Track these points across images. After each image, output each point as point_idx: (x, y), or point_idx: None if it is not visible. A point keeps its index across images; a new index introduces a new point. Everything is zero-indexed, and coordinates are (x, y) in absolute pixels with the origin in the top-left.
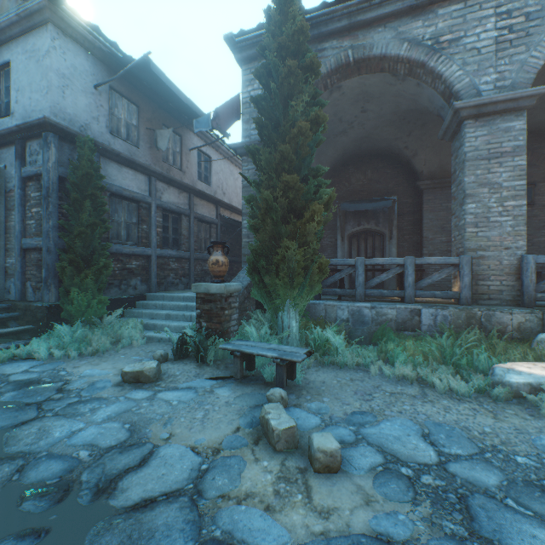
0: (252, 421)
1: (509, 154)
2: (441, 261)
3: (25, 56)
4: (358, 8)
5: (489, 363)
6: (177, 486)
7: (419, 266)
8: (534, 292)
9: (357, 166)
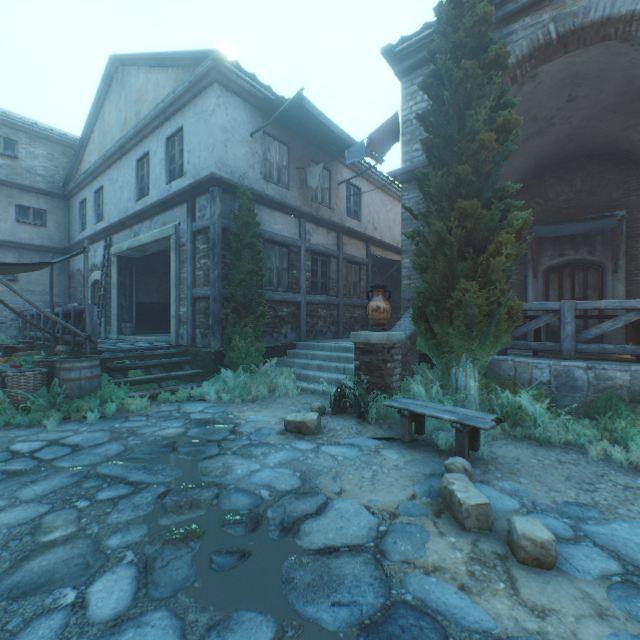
0: (429, 491)
1: None
2: None
3: (195, 119)
4: None
5: None
6: (357, 541)
7: None
8: None
9: (557, 175)
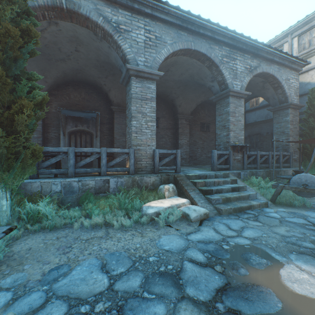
0: None
1: (150, 100)
2: (121, 150)
3: None
4: None
5: (141, 204)
6: None
7: (112, 153)
8: (158, 166)
9: (75, 87)
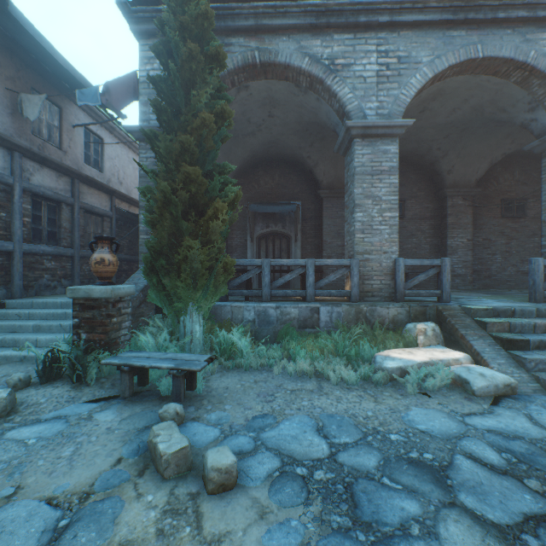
0: (139, 448)
1: (387, 173)
2: (336, 262)
3: None
4: (265, 12)
5: (372, 352)
6: None
7: (320, 267)
8: (404, 289)
9: (266, 169)
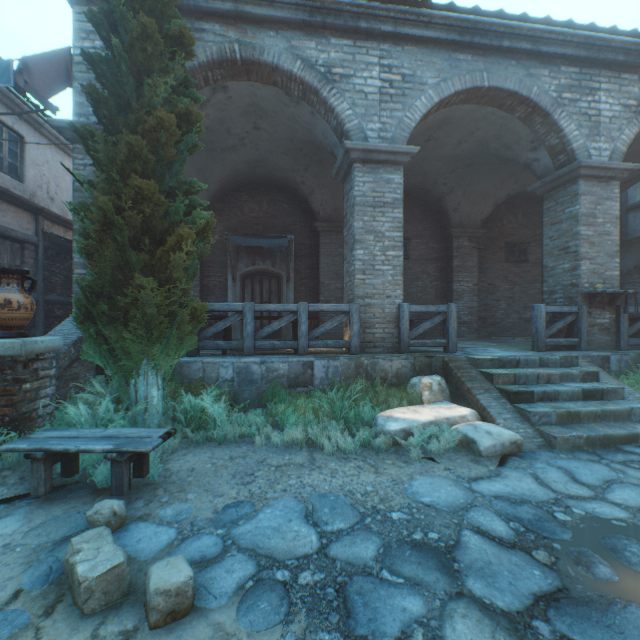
0: (50, 571)
1: (390, 205)
2: (334, 308)
3: None
4: None
5: (373, 412)
6: None
7: (317, 313)
8: (408, 339)
9: (251, 194)
